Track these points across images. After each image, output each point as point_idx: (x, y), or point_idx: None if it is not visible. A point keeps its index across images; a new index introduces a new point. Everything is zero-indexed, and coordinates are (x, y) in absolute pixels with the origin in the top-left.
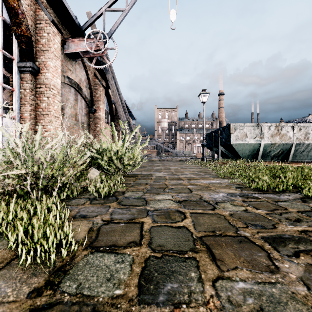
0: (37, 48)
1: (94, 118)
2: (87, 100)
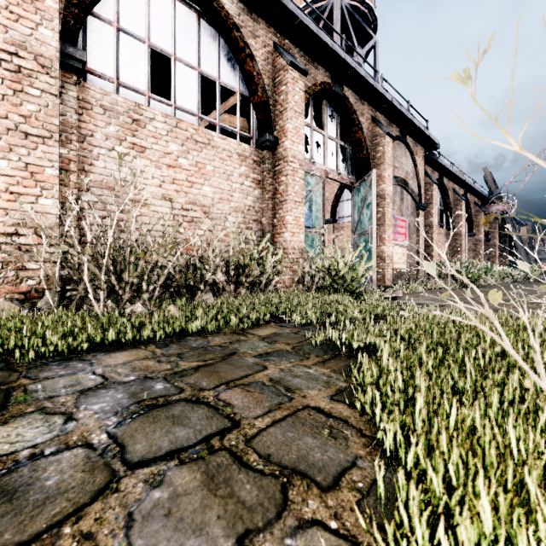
0: (474, 224)
1: (489, 245)
2: (485, 234)
